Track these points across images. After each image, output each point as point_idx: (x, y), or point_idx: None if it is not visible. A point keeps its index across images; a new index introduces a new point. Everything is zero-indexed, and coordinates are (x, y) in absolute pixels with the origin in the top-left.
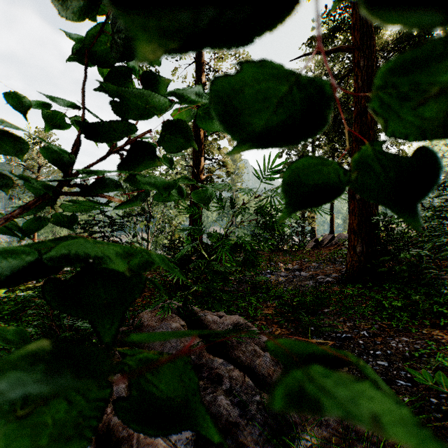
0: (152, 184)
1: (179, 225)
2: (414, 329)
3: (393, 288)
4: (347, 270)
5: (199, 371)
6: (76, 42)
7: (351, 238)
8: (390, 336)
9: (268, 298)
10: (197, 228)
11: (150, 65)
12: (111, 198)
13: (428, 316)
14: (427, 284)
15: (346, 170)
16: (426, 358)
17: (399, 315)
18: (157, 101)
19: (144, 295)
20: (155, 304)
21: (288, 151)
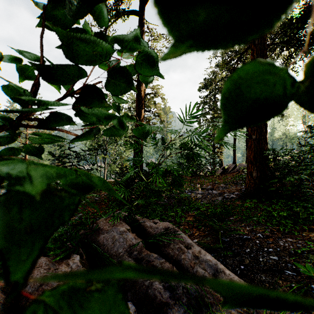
0: (93, 113)
1: (126, 157)
2: (296, 232)
3: (280, 202)
4: (246, 189)
5: (139, 263)
6: (41, 9)
7: (248, 166)
8: (279, 237)
9: (189, 209)
10: (139, 159)
11: (98, 25)
12: (67, 131)
13: (306, 223)
14: (304, 199)
15: (295, 76)
16: (306, 254)
17: (285, 222)
18: (100, 46)
19: (101, 207)
20: (108, 214)
21: (203, 105)
